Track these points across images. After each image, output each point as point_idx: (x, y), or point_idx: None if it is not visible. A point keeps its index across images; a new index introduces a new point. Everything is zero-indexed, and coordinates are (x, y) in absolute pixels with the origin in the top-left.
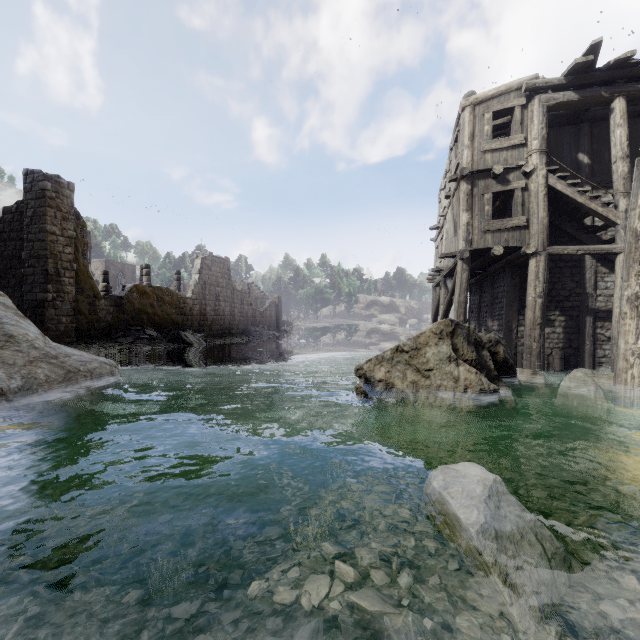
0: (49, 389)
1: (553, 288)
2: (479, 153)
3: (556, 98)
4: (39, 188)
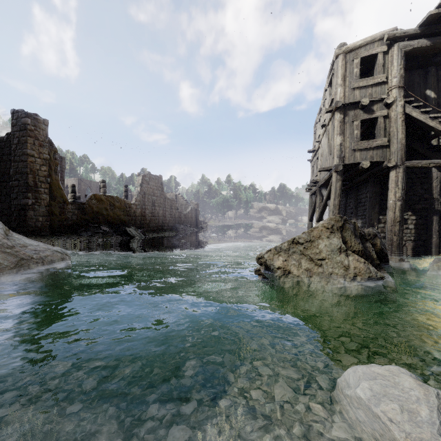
0: None
1: (406, 194)
2: (349, 90)
3: (412, 45)
4: (22, 123)
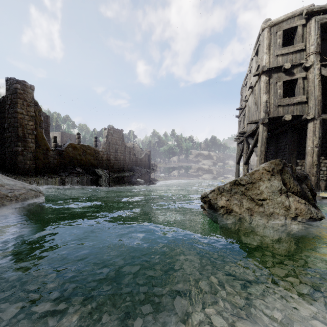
0: None
1: None
2: (273, 57)
3: None
4: (13, 88)
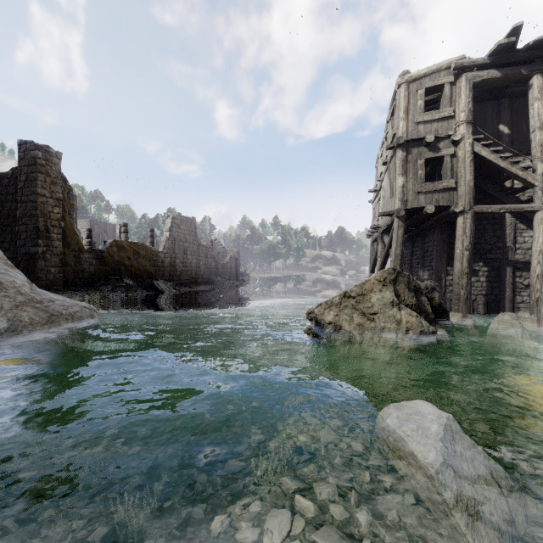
0: (33, 330)
1: (477, 242)
2: (413, 124)
3: (481, 76)
4: (31, 156)
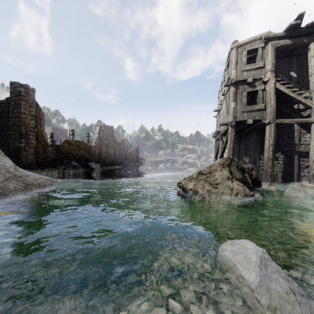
0: (15, 194)
1: (277, 141)
2: (240, 72)
3: (280, 43)
4: (17, 91)
